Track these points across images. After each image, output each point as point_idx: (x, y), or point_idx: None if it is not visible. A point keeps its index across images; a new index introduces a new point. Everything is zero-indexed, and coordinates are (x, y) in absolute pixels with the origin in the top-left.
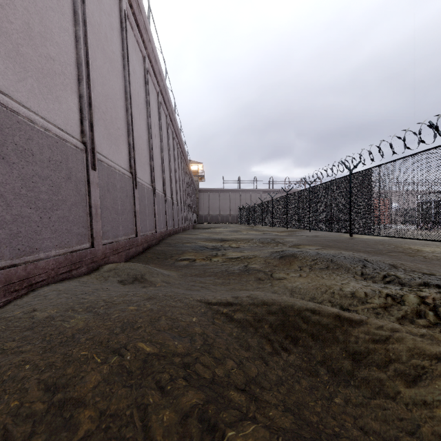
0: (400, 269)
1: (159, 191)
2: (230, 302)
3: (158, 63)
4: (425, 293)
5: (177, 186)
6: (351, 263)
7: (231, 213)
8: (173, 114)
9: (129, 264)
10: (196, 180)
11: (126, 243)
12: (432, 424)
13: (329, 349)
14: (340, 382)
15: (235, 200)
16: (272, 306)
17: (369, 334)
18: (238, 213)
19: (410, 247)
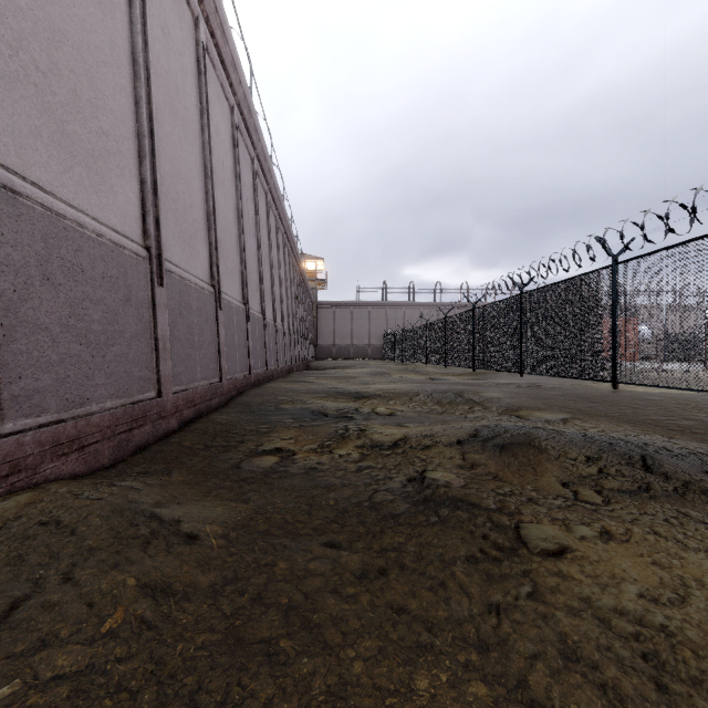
0: None
1: (232, 298)
2: None
3: (229, 43)
4: None
5: (275, 293)
6: None
7: (372, 343)
8: (267, 159)
9: (68, 502)
10: (313, 288)
11: (118, 417)
12: None
13: None
14: None
15: (378, 321)
16: None
17: None
18: (384, 343)
19: None
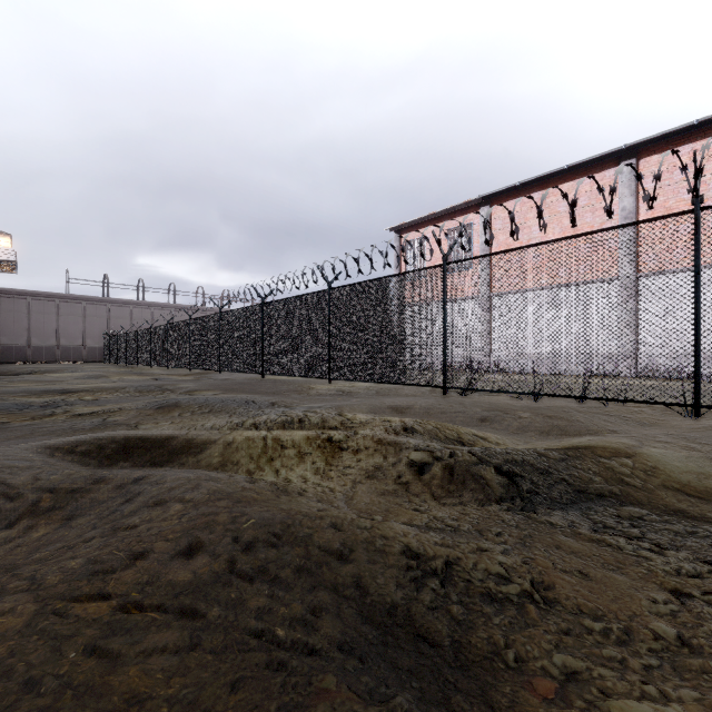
0: (276, 406)
1: None
2: (73, 439)
3: None
4: (259, 417)
5: None
6: (236, 405)
7: (88, 344)
8: None
9: None
10: None
11: None
12: (197, 466)
13: (156, 452)
14: (157, 466)
15: (97, 319)
16: (117, 436)
17: (186, 438)
18: (104, 344)
19: (310, 386)
